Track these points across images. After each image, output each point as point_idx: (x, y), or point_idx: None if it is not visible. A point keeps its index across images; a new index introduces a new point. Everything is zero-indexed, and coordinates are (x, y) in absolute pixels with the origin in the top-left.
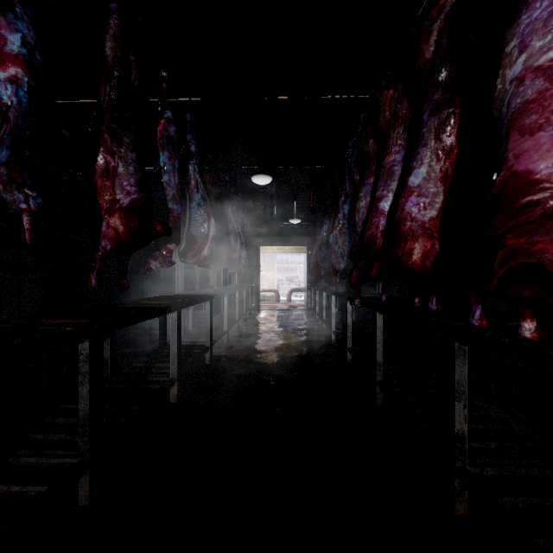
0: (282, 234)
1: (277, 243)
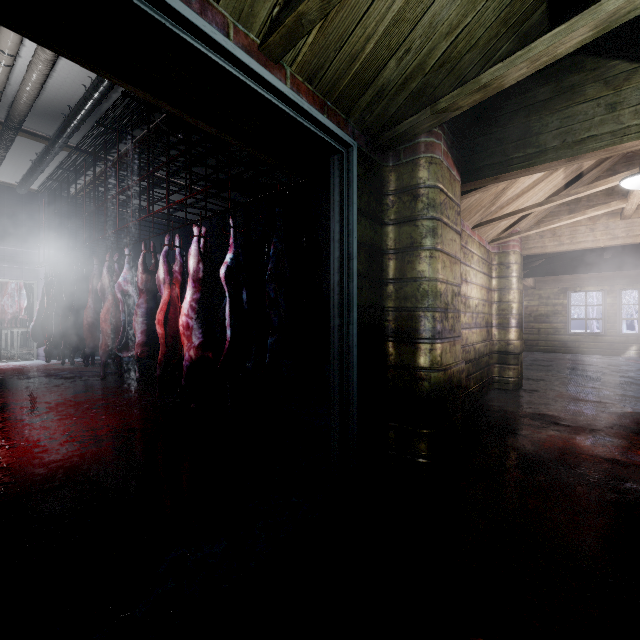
0: None
1: None
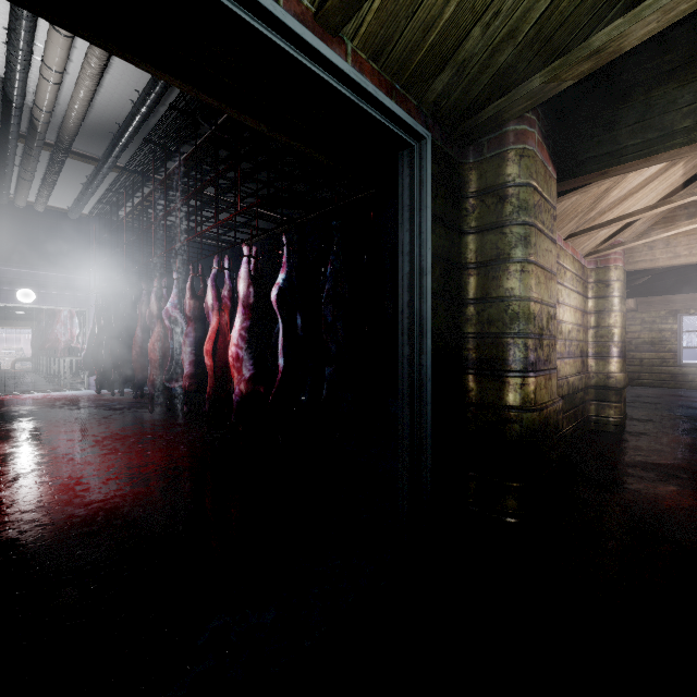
0: (8, 318)
1: (4, 324)
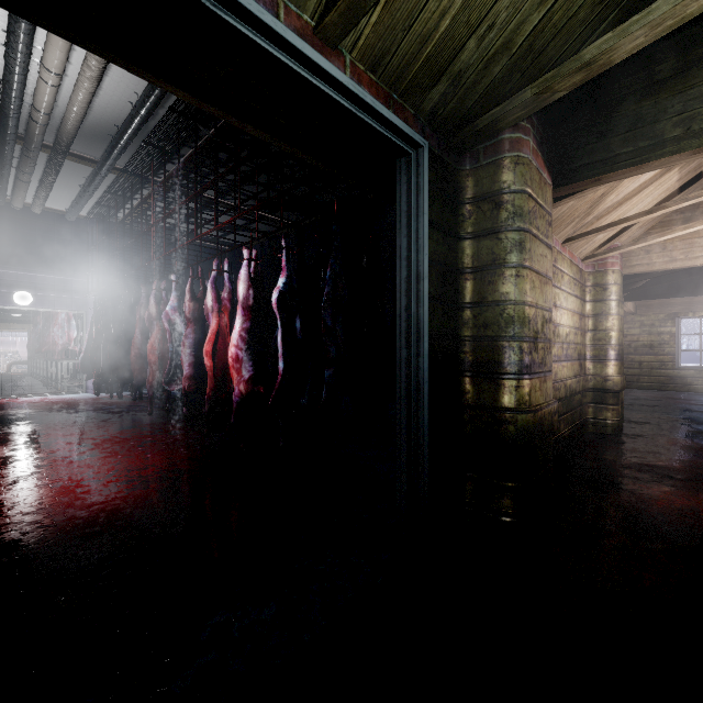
0: (4, 321)
1: None
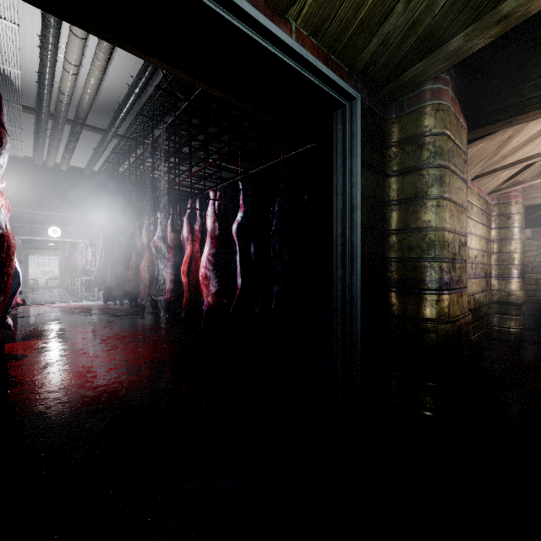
0: (43, 248)
1: (40, 253)
